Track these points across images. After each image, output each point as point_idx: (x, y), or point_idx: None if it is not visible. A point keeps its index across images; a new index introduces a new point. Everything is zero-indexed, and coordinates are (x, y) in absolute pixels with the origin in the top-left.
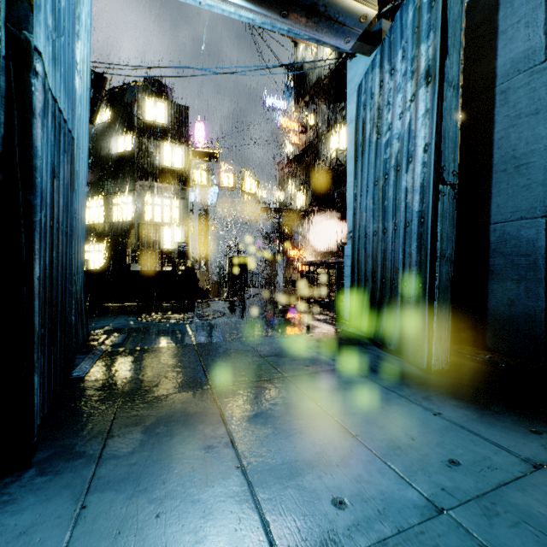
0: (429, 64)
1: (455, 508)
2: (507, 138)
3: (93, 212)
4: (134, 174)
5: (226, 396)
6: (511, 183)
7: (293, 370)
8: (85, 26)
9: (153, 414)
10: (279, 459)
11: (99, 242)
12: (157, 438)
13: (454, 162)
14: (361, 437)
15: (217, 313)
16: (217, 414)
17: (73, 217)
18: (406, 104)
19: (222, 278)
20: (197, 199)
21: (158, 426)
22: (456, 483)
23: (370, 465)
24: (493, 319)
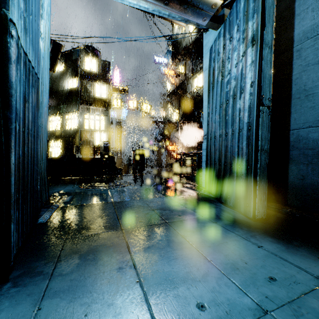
0: (254, 33)
1: (275, 310)
2: (300, 78)
3: (54, 123)
4: (78, 101)
5: (131, 234)
6: (303, 105)
7: (171, 218)
8: (46, 12)
9: (86, 246)
10: (163, 276)
11: (58, 141)
12: (88, 262)
13: (269, 93)
14: (213, 261)
15: (126, 183)
16: (125, 246)
17: (38, 126)
18: (239, 58)
19: (130, 162)
20: (115, 116)
21: (89, 254)
22: (275, 293)
23: (220, 280)
24: (292, 187)
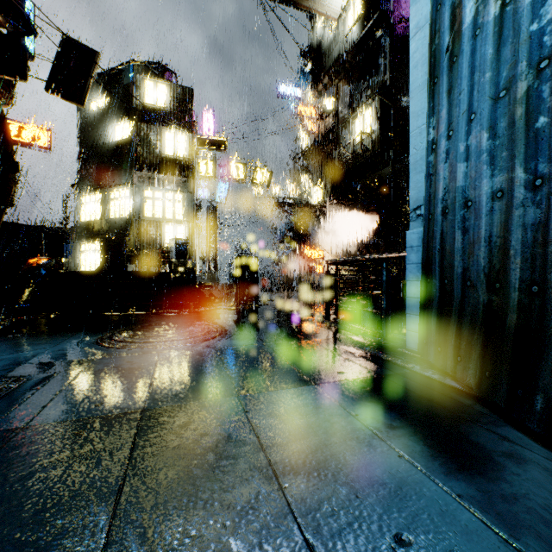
0: None
1: None
2: None
3: (89, 208)
4: (132, 165)
5: None
6: None
7: None
8: None
9: None
10: None
11: (95, 241)
12: None
13: None
14: None
15: (212, 330)
16: None
17: None
18: None
19: (233, 280)
20: (205, 196)
21: None
22: None
23: None
24: None
